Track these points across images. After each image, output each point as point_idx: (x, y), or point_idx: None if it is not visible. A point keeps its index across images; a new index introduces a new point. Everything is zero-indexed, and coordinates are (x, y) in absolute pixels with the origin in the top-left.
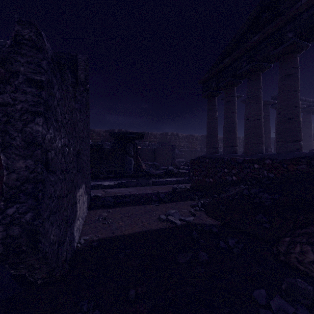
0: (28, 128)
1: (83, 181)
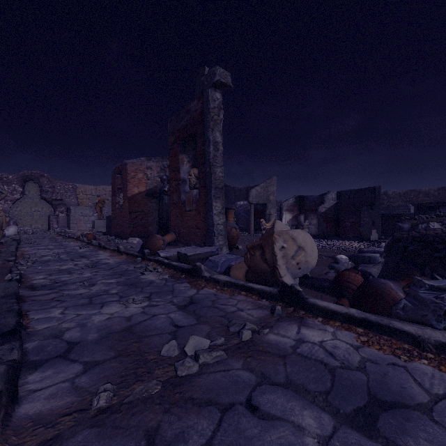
0: (363, 219)
1: (375, 229)
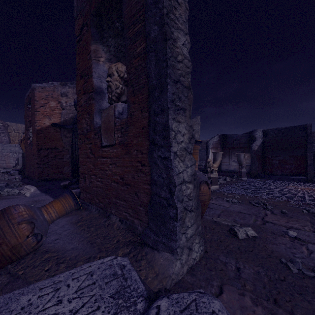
0: (311, 158)
1: None
